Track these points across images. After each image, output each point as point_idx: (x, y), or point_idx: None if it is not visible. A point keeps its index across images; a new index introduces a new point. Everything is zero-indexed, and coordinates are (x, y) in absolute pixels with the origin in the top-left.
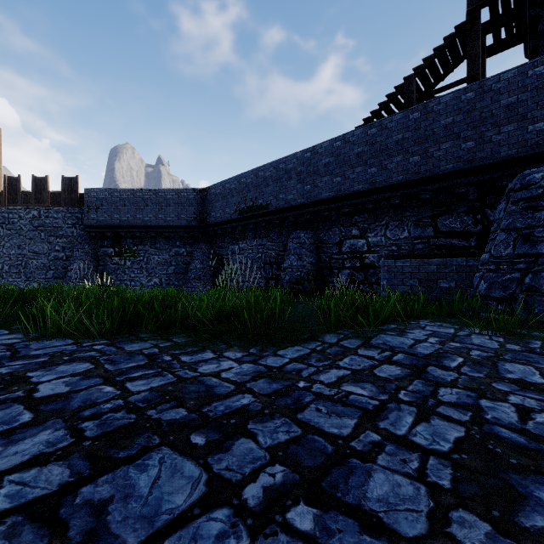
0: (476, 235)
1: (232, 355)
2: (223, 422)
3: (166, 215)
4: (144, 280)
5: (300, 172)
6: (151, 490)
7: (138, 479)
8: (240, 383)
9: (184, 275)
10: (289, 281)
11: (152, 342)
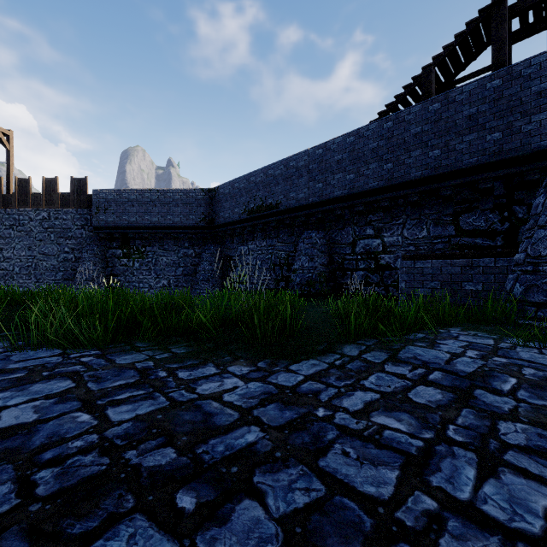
0: (503, 233)
1: (237, 370)
2: (221, 471)
3: (174, 216)
4: (152, 281)
5: (311, 170)
6: None
7: None
8: (245, 410)
9: (192, 277)
10: (300, 283)
11: (148, 354)
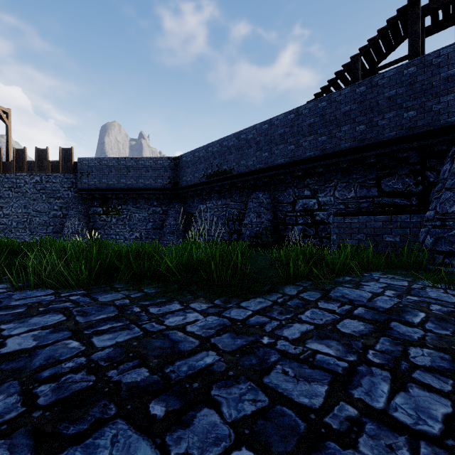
0: (417, 194)
1: (198, 307)
2: (185, 386)
3: (145, 179)
4: (127, 234)
5: (259, 142)
6: None
7: None
8: (204, 338)
9: (160, 230)
10: (249, 236)
11: (124, 293)
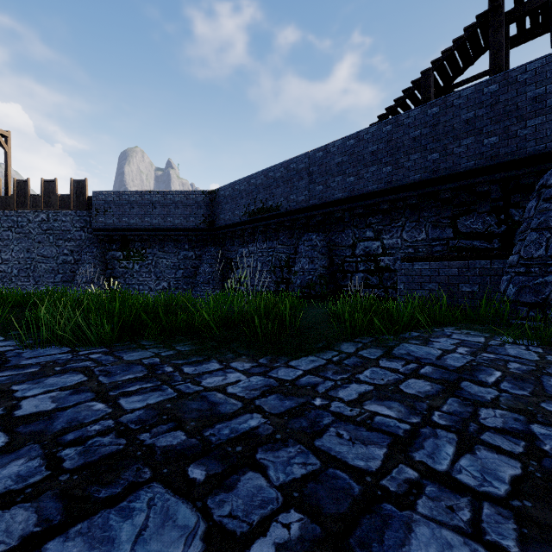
0: (499, 236)
1: (240, 366)
2: (227, 450)
3: (174, 218)
4: (152, 283)
5: (312, 173)
6: (134, 547)
7: (120, 530)
8: (248, 400)
9: (192, 279)
10: (300, 285)
11: (154, 351)
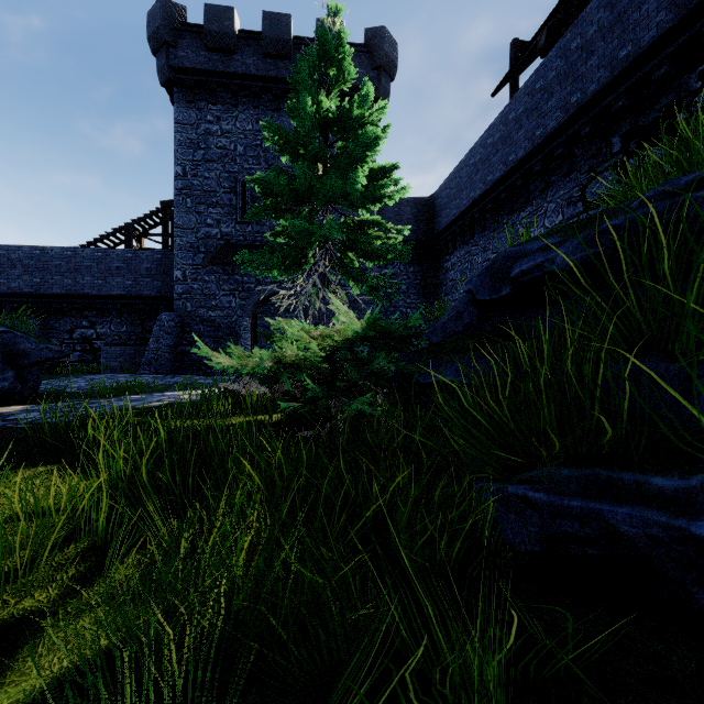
0: None
1: None
2: None
3: None
4: None
5: (28, 265)
6: None
7: None
8: None
9: None
10: None
11: None
